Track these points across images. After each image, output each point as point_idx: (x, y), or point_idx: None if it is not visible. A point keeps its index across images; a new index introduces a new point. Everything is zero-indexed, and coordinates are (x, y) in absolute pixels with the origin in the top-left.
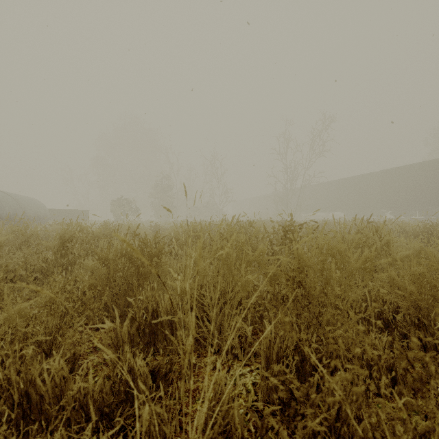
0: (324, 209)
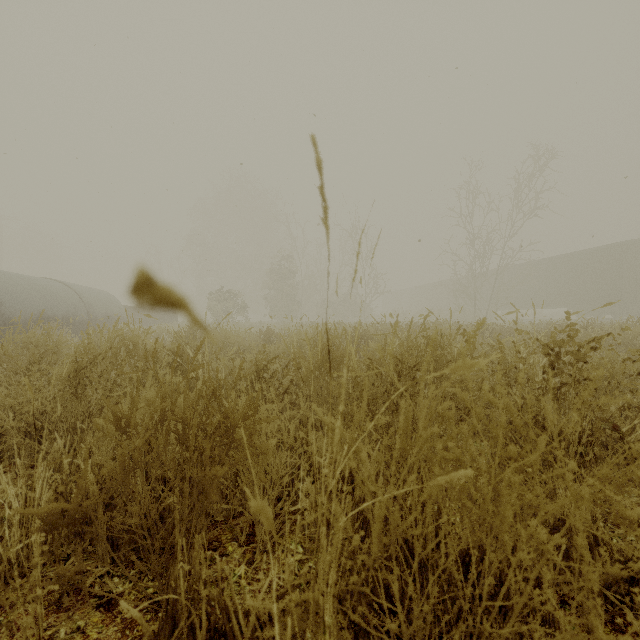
0: (535, 304)
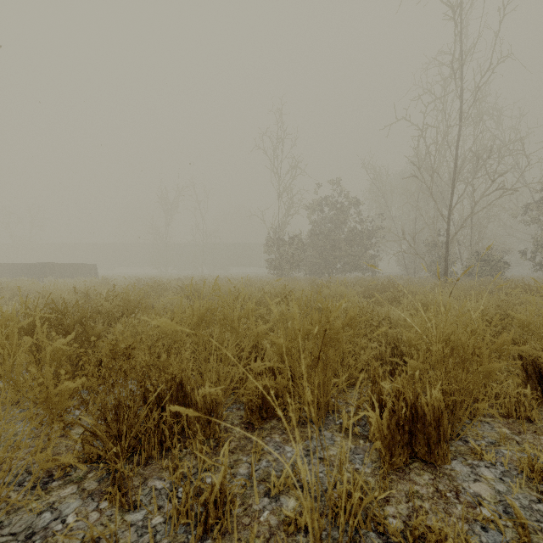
0: None
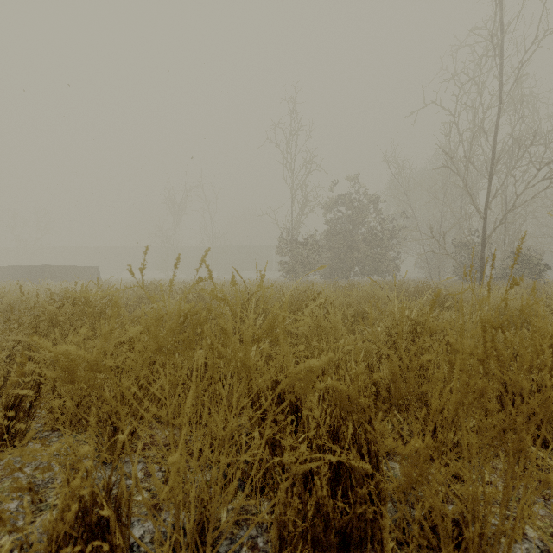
0: None
